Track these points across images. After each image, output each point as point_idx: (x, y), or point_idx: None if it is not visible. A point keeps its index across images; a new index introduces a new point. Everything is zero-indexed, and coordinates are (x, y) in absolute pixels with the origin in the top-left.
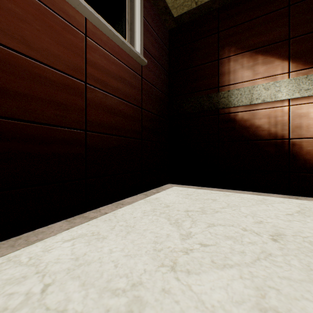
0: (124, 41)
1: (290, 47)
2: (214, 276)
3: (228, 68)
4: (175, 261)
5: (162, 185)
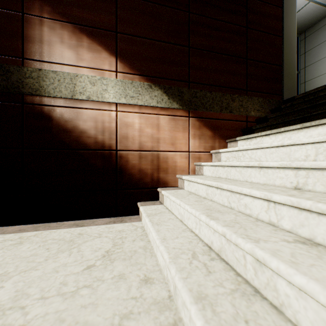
0: None
1: (118, 43)
2: None
3: (40, 33)
4: None
5: None
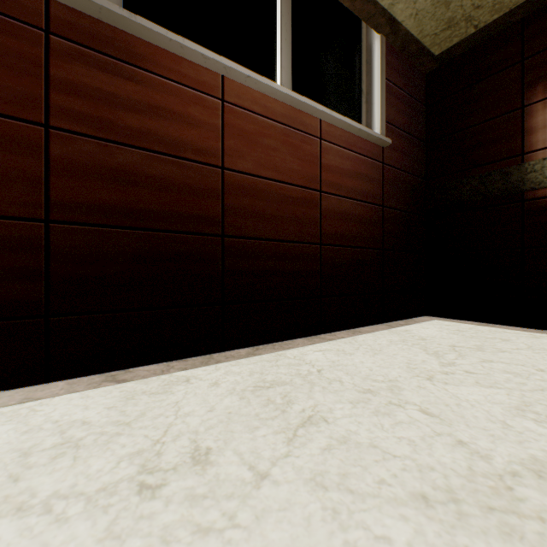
0: (362, 128)
1: None
2: (475, 389)
3: (542, 119)
4: (431, 376)
5: (414, 316)
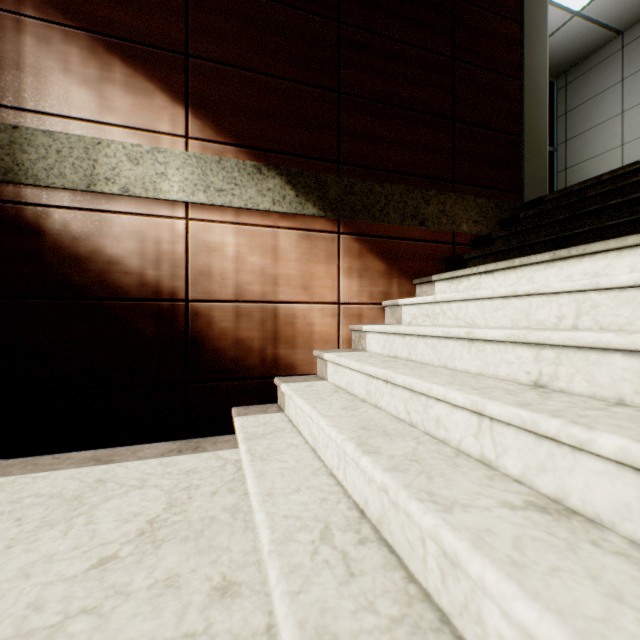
0: None
1: (191, 77)
2: None
3: (16, 50)
4: None
5: None
